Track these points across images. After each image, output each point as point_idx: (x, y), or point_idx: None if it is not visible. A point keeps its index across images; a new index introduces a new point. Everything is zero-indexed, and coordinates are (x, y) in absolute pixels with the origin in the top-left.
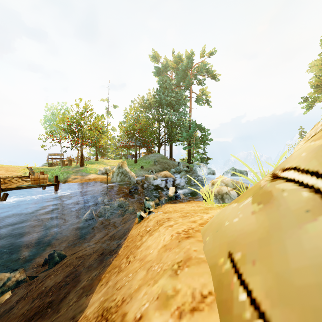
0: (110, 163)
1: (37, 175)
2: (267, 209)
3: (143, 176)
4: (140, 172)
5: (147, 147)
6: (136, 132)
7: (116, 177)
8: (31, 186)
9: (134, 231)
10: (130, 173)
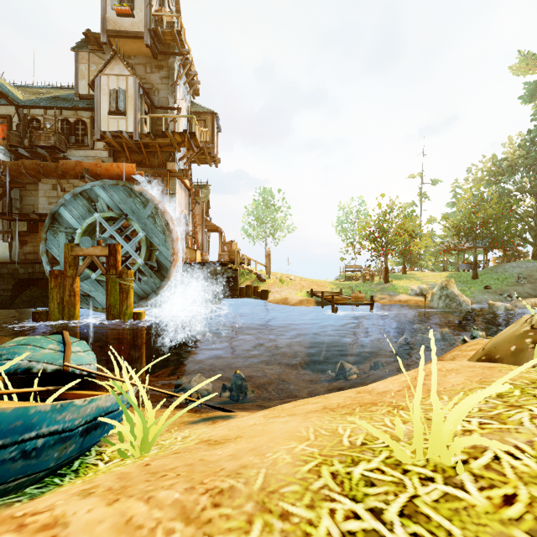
0: (427, 279)
1: (357, 294)
2: (514, 325)
3: (486, 304)
4: (481, 296)
5: (504, 248)
6: (476, 226)
7: (438, 302)
8: (354, 303)
9: (456, 348)
10: (459, 298)
